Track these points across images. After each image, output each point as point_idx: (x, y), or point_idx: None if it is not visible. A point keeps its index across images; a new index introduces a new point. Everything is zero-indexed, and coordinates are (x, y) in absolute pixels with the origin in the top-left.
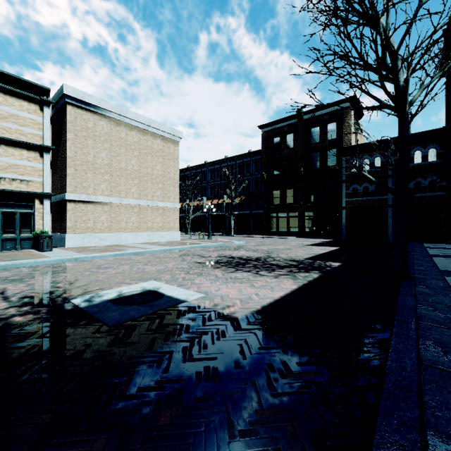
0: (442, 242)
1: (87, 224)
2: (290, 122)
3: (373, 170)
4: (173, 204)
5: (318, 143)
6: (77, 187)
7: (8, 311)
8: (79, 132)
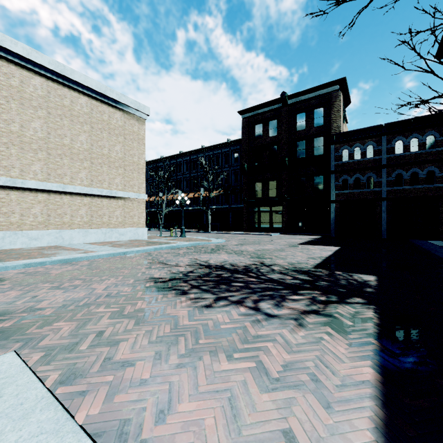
0: (441, 239)
1: (10, 218)
2: (273, 108)
3: (365, 160)
4: (138, 195)
5: (304, 130)
6: None
7: None
8: None
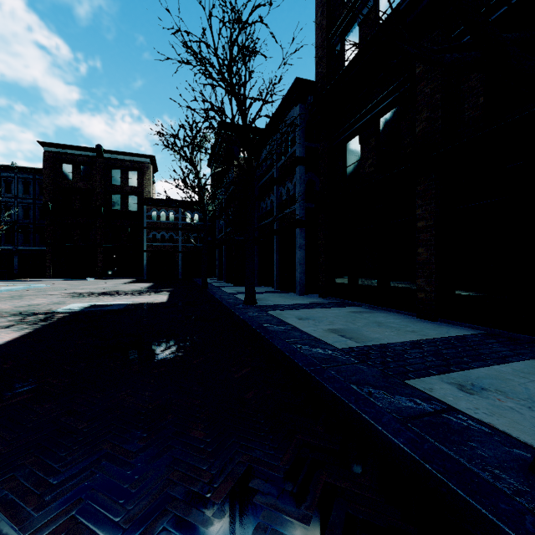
0: (209, 278)
1: None
2: (87, 154)
3: (169, 222)
4: None
5: (120, 186)
6: None
7: (33, 317)
8: None
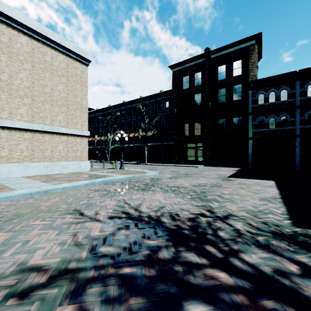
0: None
1: None
2: (198, 62)
3: (280, 102)
4: (80, 131)
5: (225, 79)
6: None
7: None
8: None
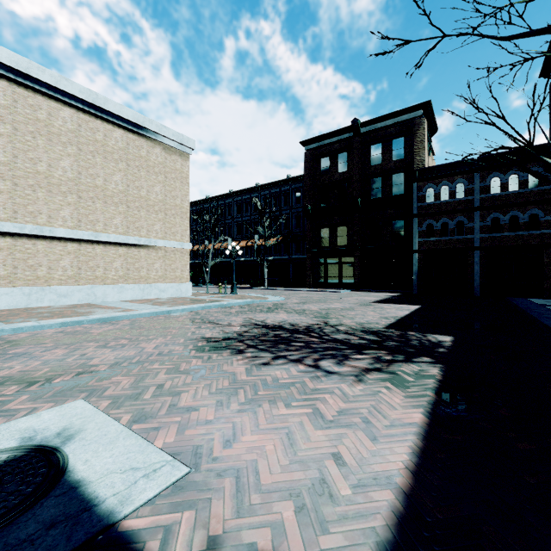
0: (546, 297)
1: (37, 272)
2: (343, 137)
3: (455, 201)
4: (181, 244)
5: (381, 165)
6: (17, 213)
7: None
8: (22, 125)
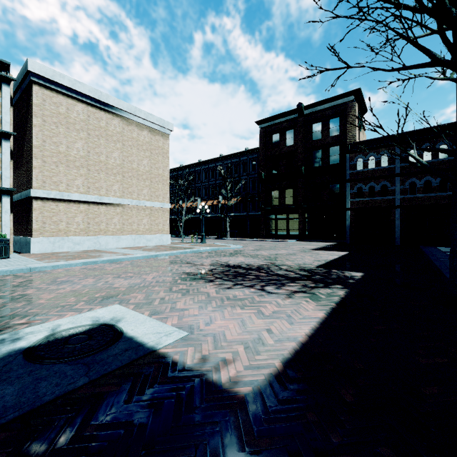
0: None
1: (59, 226)
2: (290, 118)
3: (380, 169)
4: (162, 204)
5: (320, 140)
6: (45, 182)
7: None
8: (49, 118)
